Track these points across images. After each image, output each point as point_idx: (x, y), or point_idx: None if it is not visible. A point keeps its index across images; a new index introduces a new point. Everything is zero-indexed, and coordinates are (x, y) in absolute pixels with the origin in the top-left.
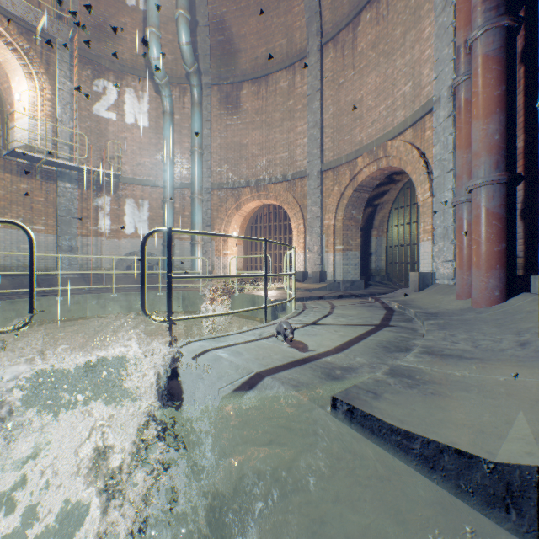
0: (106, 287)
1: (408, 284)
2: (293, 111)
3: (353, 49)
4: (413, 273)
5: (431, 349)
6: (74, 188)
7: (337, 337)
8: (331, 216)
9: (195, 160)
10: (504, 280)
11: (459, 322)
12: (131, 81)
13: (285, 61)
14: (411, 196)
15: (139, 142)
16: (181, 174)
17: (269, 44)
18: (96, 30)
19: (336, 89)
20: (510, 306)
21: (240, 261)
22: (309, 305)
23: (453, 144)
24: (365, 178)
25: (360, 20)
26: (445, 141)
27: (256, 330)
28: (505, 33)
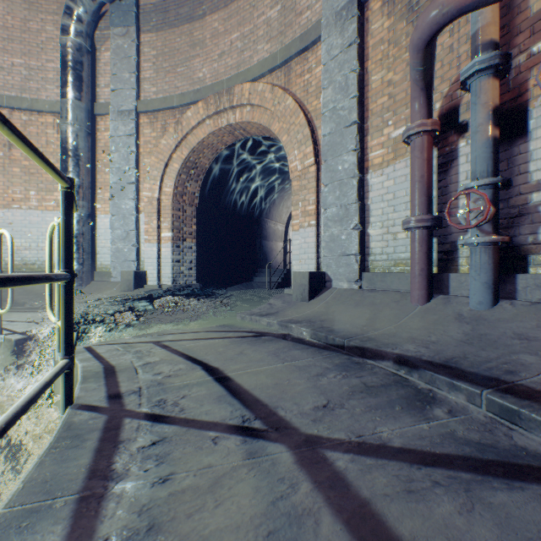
0: None
1: None
2: None
3: None
4: None
5: None
6: None
7: None
8: None
9: None
10: None
11: None
12: None
13: None
14: None
15: None
16: None
17: None
18: None
19: None
20: None
21: None
22: None
23: None
24: None
25: None
26: None
27: None
28: None
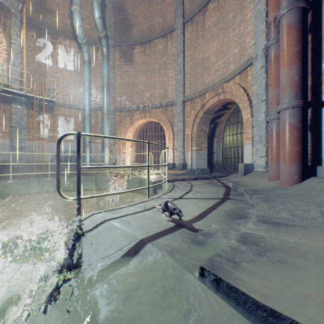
0: (45, 173)
1: (235, 170)
2: (166, 64)
3: (203, 26)
4: (240, 164)
5: (264, 218)
6: (23, 108)
7: (197, 208)
8: (189, 129)
9: (104, 92)
10: (301, 169)
11: (275, 197)
12: (62, 40)
13: (161, 33)
14: (237, 117)
15: (67, 80)
16: (95, 101)
17: (151, 21)
18: (38, 6)
19: (193, 51)
20: (306, 186)
21: (133, 157)
22: (177, 184)
23: (265, 84)
24: (210, 106)
25: (207, 8)
26: (260, 83)
27: (142, 203)
28: (301, 11)
